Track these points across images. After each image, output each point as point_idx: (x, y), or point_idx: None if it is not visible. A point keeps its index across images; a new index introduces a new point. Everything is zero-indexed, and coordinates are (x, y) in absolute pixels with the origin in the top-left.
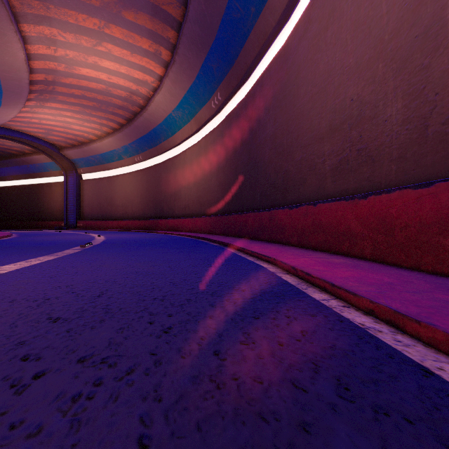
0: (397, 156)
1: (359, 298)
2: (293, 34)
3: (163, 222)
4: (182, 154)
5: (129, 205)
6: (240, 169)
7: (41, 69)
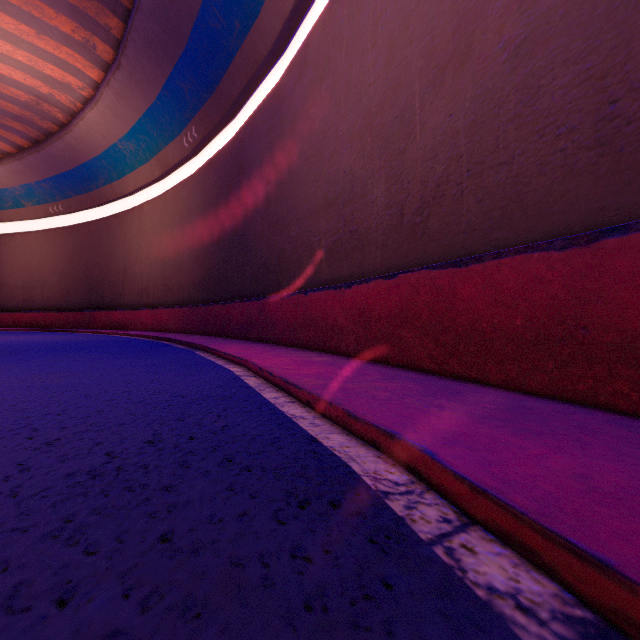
0: (382, 242)
1: (302, 391)
2: (288, 73)
3: (102, 315)
4: (136, 210)
5: (37, 286)
6: (225, 241)
7: None
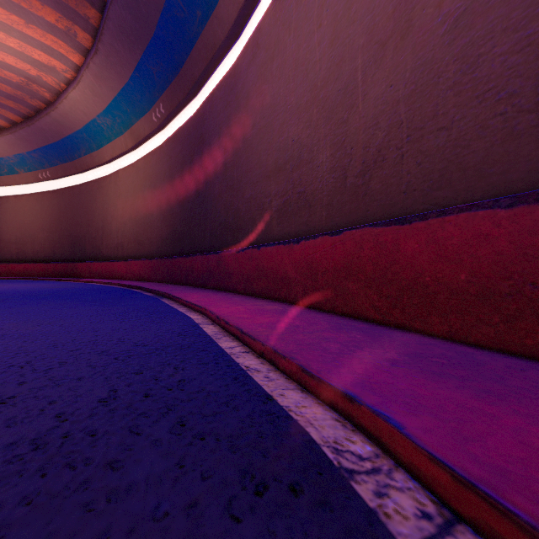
0: (326, 202)
1: (256, 342)
2: (243, 55)
3: (84, 266)
4: (112, 176)
5: (28, 241)
6: (188, 202)
7: None
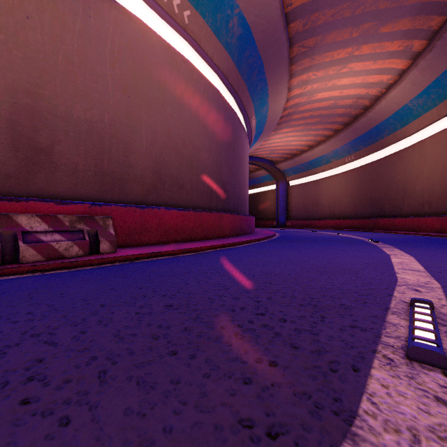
0: None
1: None
2: None
3: (385, 221)
4: (416, 145)
5: (336, 205)
6: None
7: (289, 106)
